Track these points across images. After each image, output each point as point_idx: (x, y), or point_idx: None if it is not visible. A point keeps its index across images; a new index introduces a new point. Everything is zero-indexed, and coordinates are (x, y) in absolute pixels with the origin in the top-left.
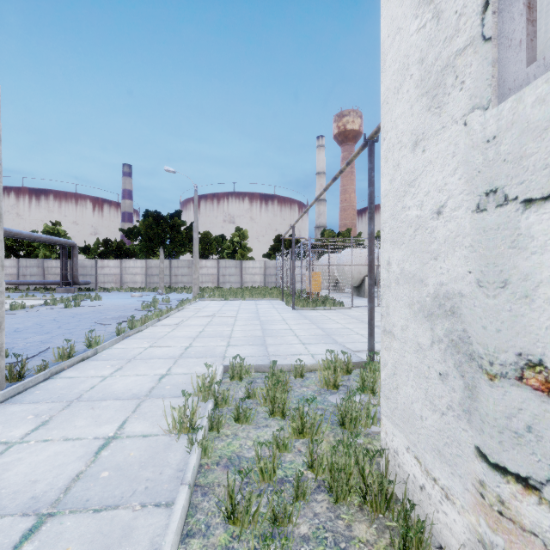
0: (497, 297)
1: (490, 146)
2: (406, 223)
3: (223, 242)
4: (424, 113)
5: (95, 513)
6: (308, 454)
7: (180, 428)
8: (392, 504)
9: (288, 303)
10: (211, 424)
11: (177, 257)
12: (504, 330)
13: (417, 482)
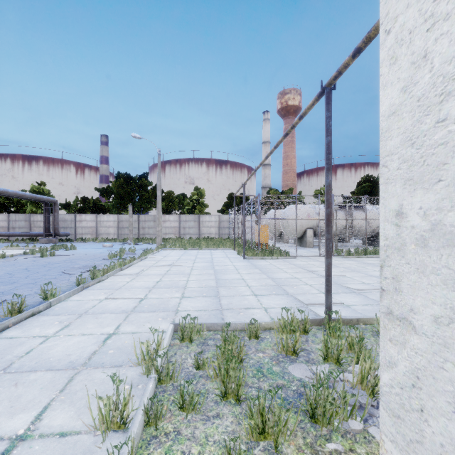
0: None
1: None
2: (450, 144)
3: (183, 200)
4: None
5: None
6: None
7: (106, 425)
8: None
9: (239, 253)
10: (148, 417)
11: (144, 212)
12: None
13: None
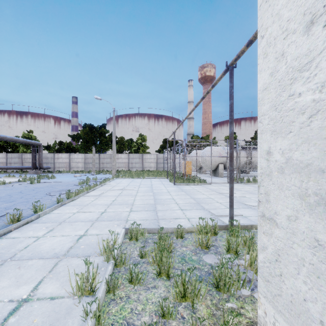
0: None
1: None
2: (296, 110)
3: (131, 143)
4: None
5: None
6: None
7: (81, 292)
8: None
9: (171, 181)
10: (108, 287)
11: (103, 152)
12: None
13: None
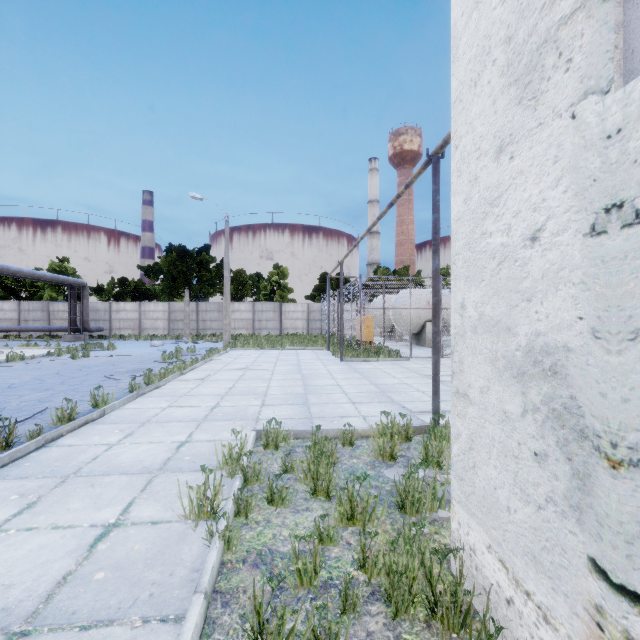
0: (623, 354)
1: (612, 143)
2: (487, 253)
3: (259, 282)
4: (512, 109)
5: (82, 632)
6: (360, 549)
7: (198, 513)
8: (469, 622)
9: (335, 354)
10: (238, 507)
11: (205, 299)
12: (635, 400)
13: (502, 593)
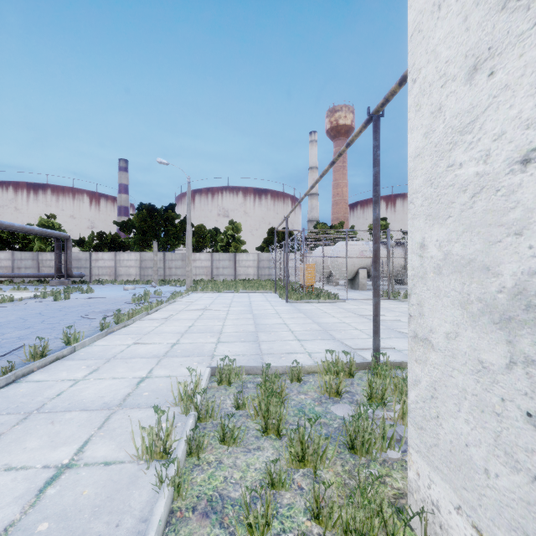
0: None
1: None
2: (456, 186)
3: (216, 235)
4: (492, 18)
5: None
6: (313, 499)
7: (150, 454)
8: None
9: (281, 296)
10: (190, 447)
11: (171, 250)
12: None
13: None
